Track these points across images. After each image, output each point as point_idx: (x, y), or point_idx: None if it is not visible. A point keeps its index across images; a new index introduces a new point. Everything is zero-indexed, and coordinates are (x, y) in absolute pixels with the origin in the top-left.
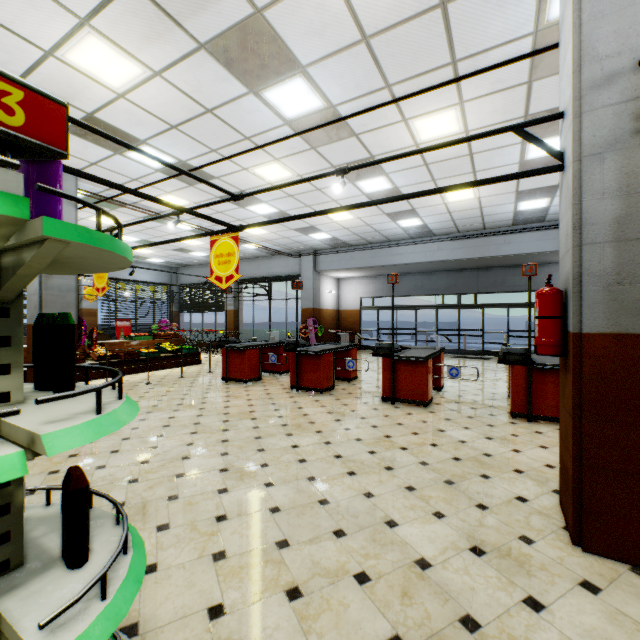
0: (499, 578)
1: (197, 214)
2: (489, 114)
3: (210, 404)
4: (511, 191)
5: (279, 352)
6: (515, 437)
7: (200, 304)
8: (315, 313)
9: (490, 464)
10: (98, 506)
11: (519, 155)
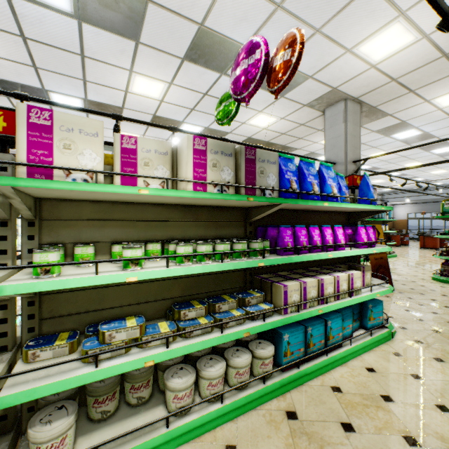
0: None
1: None
2: None
3: None
4: None
5: None
6: None
7: None
8: None
9: None
10: None
11: None
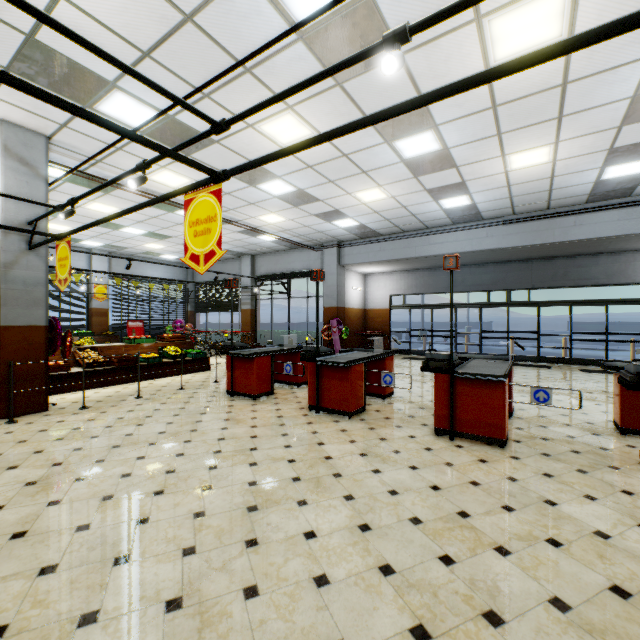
0: None
1: (140, 139)
2: None
3: (201, 433)
4: (602, 149)
5: (296, 359)
6: None
7: (216, 303)
8: (339, 312)
9: None
10: None
11: (637, 82)
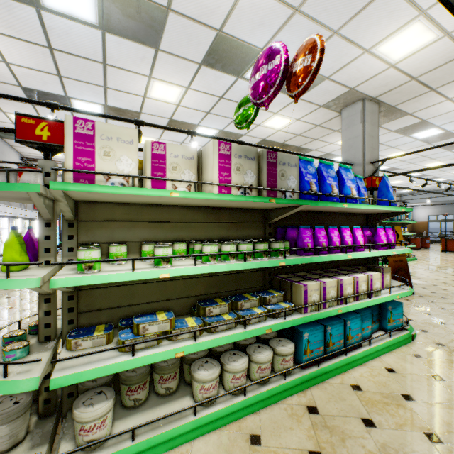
0: None
1: None
2: None
3: None
4: None
5: None
6: None
7: None
8: None
9: None
10: None
11: None
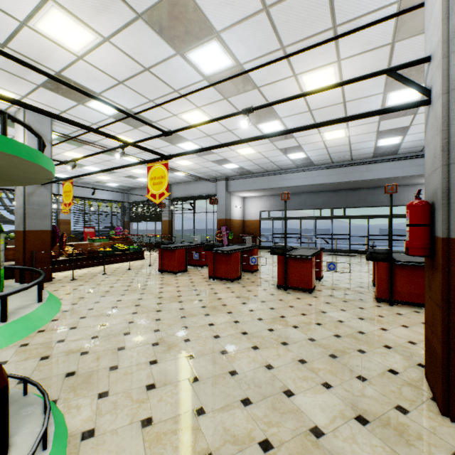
0: (383, 447)
1: (135, 145)
2: (360, 70)
3: (148, 290)
4: (373, 131)
5: (200, 251)
6: (381, 318)
7: (144, 216)
8: (227, 222)
9: (364, 340)
10: (54, 375)
11: (381, 103)
